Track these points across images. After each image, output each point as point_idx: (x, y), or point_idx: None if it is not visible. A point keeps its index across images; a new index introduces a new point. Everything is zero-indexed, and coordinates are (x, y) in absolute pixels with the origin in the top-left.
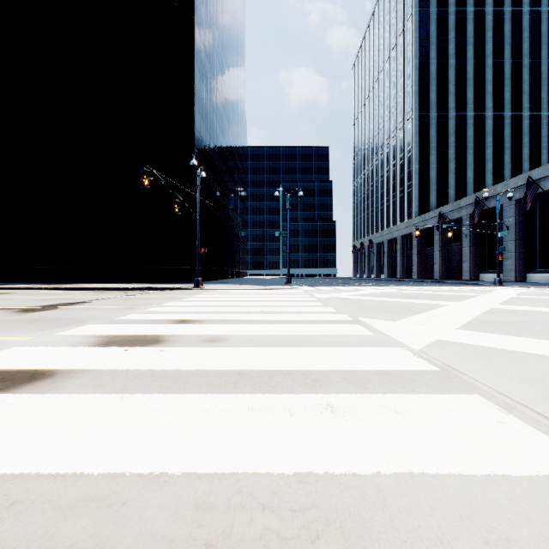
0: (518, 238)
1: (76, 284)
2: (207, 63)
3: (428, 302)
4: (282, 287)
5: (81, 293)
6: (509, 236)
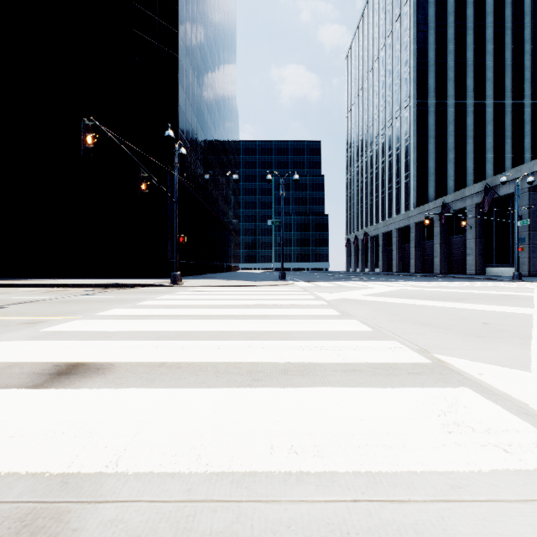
0: (532, 228)
1: (40, 279)
2: (193, 39)
3: (490, 308)
4: (276, 283)
5: (25, 292)
6: (521, 226)
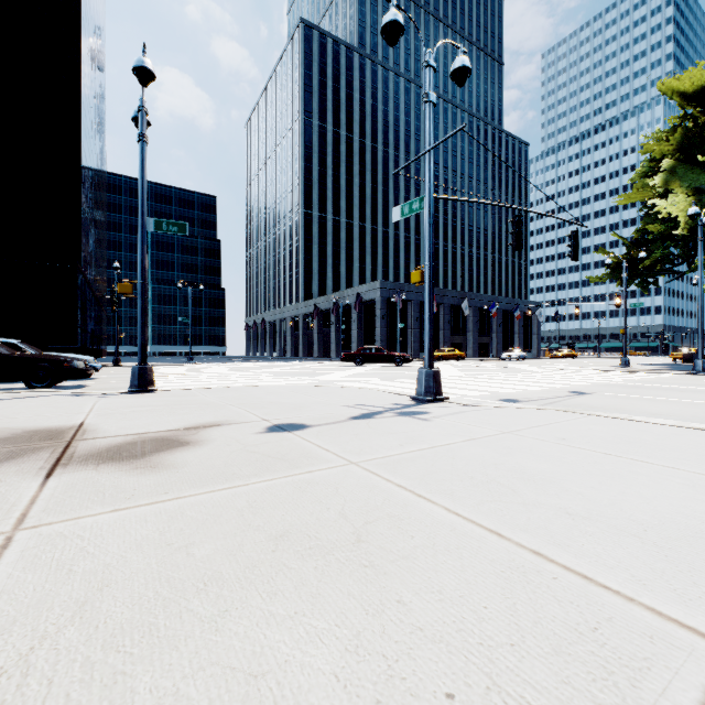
0: (359, 328)
1: None
2: (86, 124)
3: (279, 367)
4: (191, 364)
5: None
6: (355, 326)
